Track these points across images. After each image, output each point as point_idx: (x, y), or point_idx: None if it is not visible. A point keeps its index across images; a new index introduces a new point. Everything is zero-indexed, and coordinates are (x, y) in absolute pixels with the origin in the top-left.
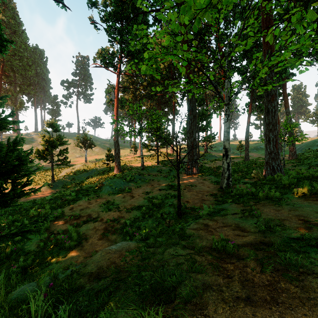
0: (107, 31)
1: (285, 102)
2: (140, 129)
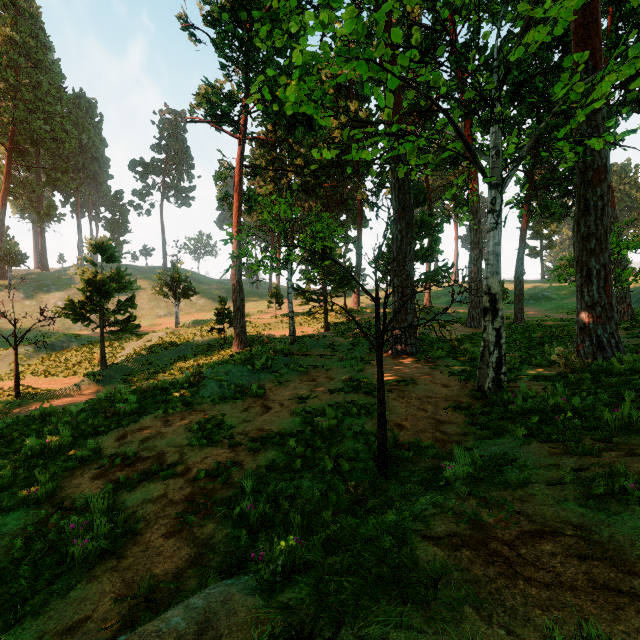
0: (216, 45)
1: None
2: (288, 254)
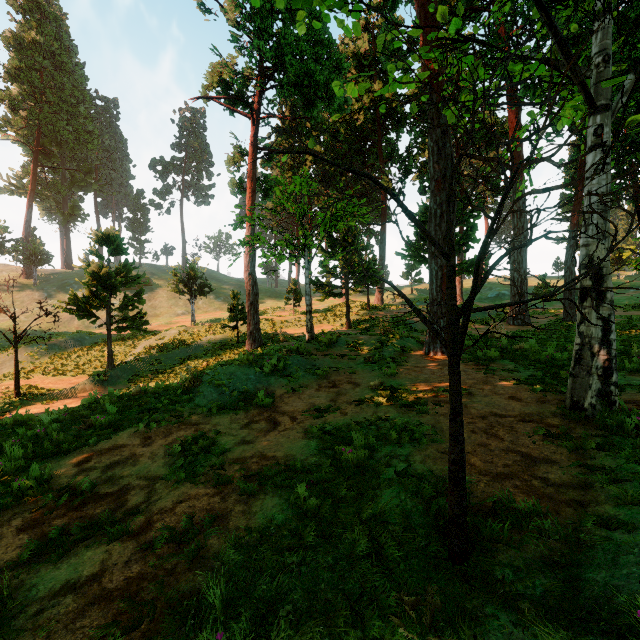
0: (227, 14)
1: None
2: (305, 239)
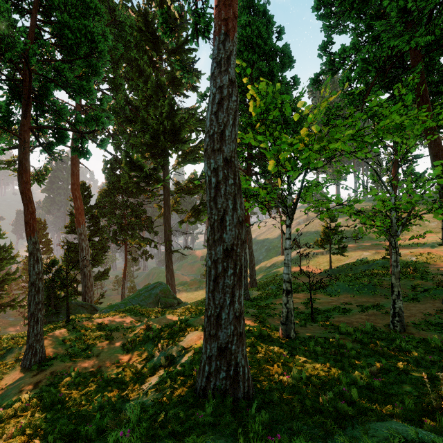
0: None
1: None
2: None
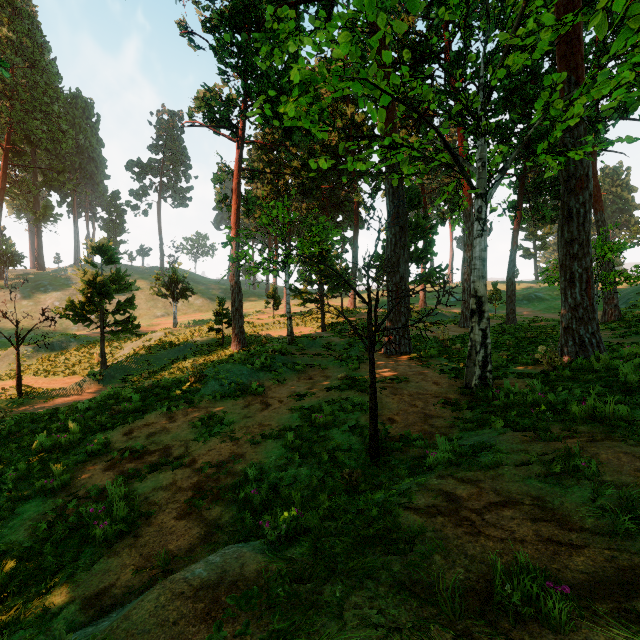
0: (215, 51)
1: (594, 198)
2: (286, 257)
